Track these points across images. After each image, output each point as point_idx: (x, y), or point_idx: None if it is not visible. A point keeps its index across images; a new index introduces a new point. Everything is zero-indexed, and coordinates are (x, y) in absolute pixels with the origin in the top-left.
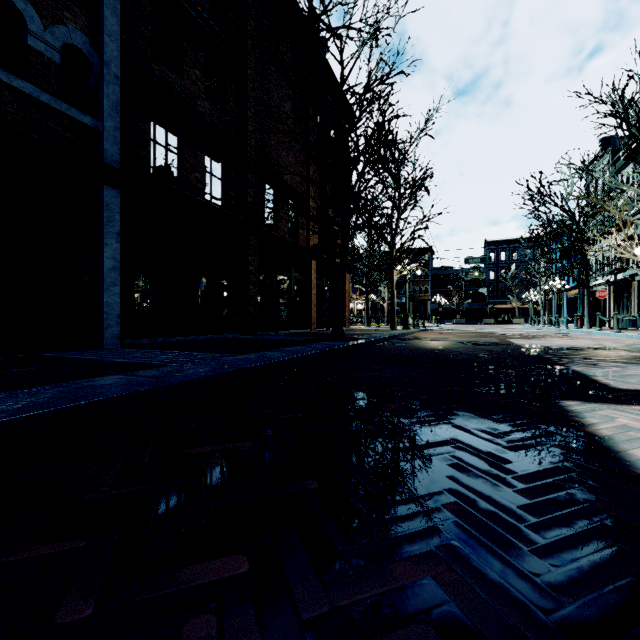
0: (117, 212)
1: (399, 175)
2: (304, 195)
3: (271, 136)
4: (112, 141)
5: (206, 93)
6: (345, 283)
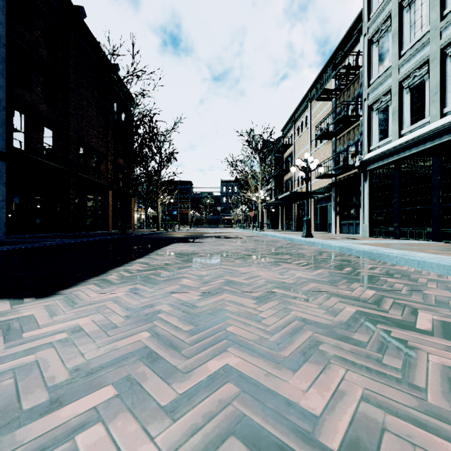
0: (4, 173)
1: (161, 149)
2: (104, 152)
3: (83, 120)
4: (2, 138)
5: (44, 99)
6: (131, 203)
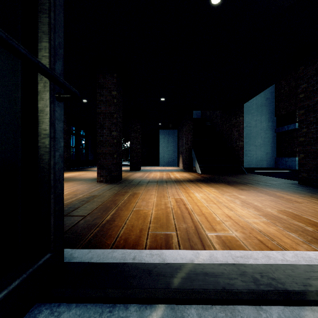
0: None
1: None
2: None
3: None
4: None
5: None
6: None
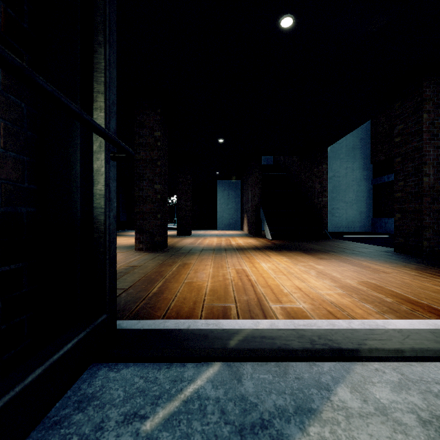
0: None
1: None
2: None
3: None
4: None
5: None
6: None
